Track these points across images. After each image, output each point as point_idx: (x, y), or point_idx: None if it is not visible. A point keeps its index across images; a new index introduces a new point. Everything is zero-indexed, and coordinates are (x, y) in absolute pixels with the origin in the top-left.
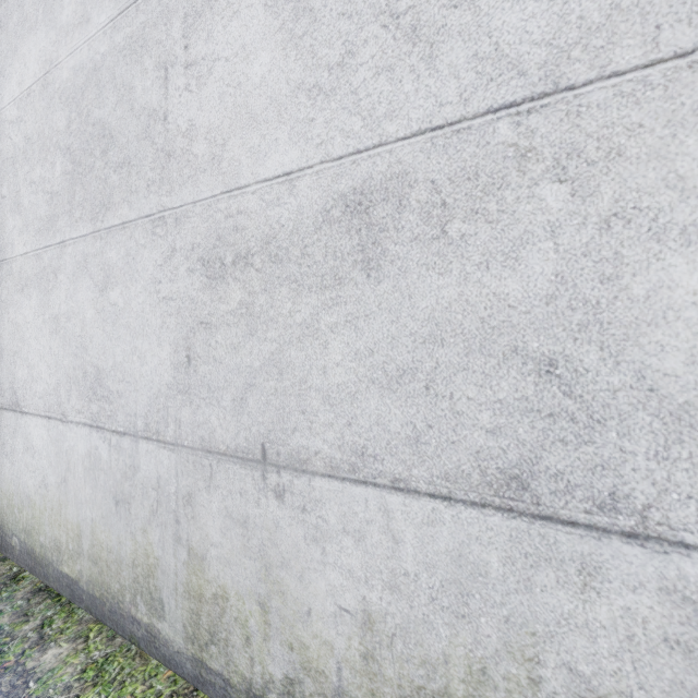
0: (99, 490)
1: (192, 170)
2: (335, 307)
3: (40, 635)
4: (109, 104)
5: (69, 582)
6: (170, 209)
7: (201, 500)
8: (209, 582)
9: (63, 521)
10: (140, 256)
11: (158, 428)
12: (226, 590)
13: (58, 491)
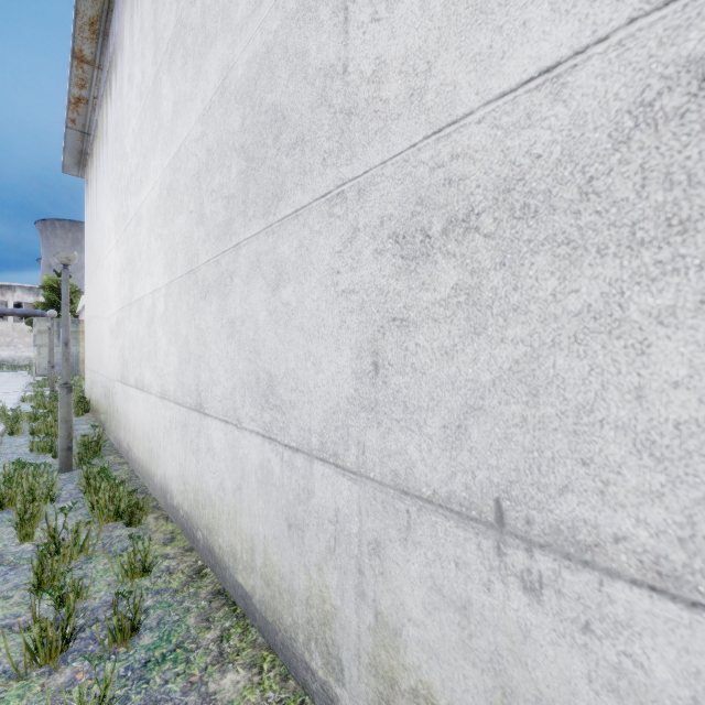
0: (271, 507)
1: (380, 122)
2: (668, 276)
3: (220, 650)
4: (281, 82)
5: (243, 594)
6: (351, 181)
7: (393, 554)
8: (406, 669)
9: (238, 530)
10: (314, 245)
11: (336, 449)
12: (431, 692)
13: (233, 497)
